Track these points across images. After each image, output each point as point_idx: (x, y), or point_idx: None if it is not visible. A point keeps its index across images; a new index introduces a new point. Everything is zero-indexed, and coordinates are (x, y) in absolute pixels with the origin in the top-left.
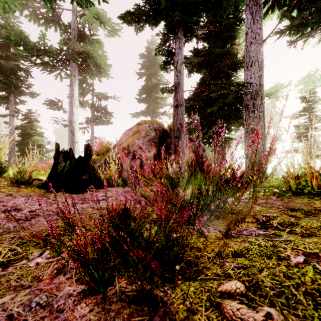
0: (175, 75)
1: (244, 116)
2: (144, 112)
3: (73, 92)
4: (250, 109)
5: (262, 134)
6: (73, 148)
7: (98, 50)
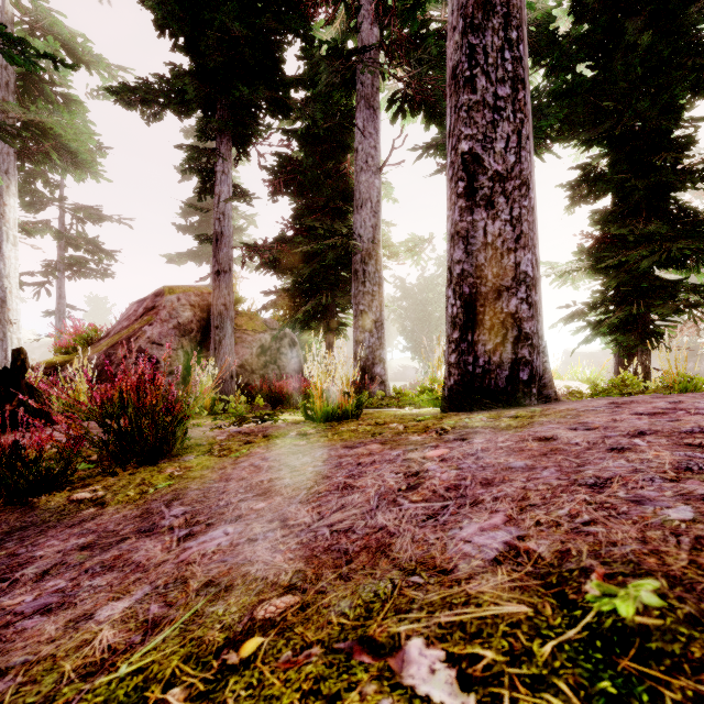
0: (217, 219)
1: (353, 289)
2: (195, 253)
3: (3, 208)
4: (359, 279)
5: (378, 321)
6: (5, 336)
7: (72, 116)
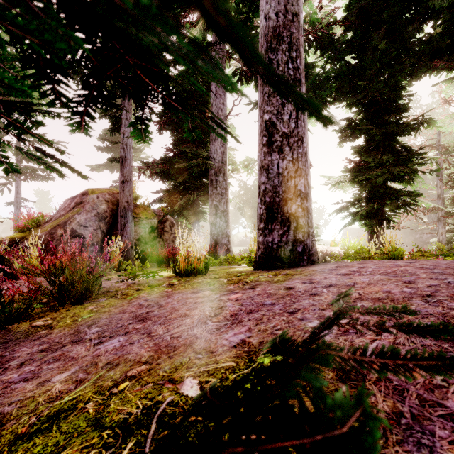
0: (122, 148)
1: (210, 191)
2: (109, 164)
3: None
4: (213, 185)
5: (225, 211)
6: None
7: None
